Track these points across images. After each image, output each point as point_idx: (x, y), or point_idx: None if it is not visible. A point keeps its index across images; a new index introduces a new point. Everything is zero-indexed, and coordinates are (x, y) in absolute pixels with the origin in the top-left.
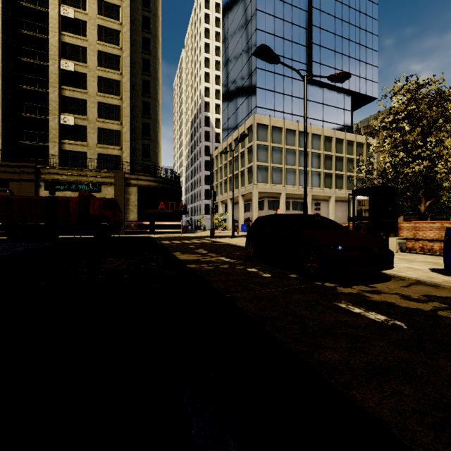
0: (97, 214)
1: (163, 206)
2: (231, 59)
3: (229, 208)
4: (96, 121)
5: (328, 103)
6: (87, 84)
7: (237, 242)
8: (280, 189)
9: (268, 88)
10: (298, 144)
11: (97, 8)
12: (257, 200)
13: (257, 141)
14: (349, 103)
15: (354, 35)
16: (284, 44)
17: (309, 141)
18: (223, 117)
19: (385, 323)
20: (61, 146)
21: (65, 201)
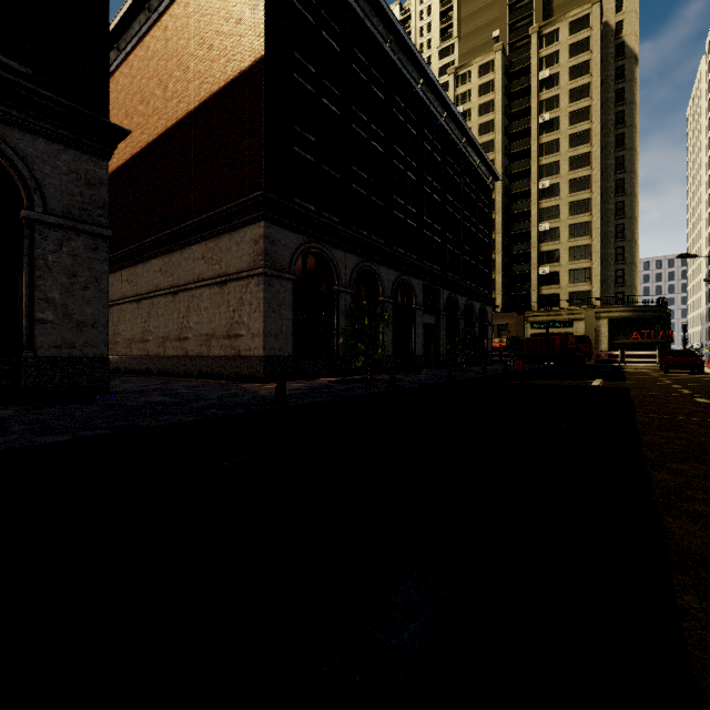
0: (573, 347)
1: (637, 336)
2: None
3: None
4: (567, 265)
5: None
6: (559, 235)
7: None
8: None
9: None
10: None
11: (568, 165)
12: None
13: None
14: None
15: None
16: None
17: None
18: None
19: (652, 374)
20: (539, 292)
21: (552, 339)
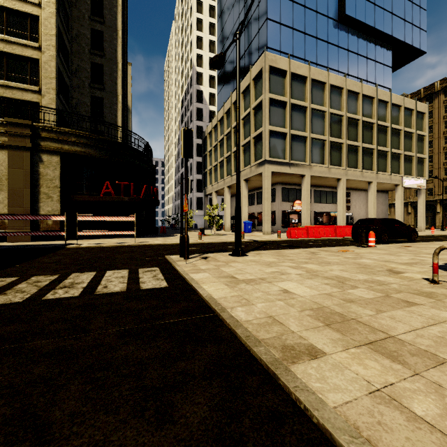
0: None
1: (110, 190)
2: None
3: (226, 199)
4: None
5: (364, 54)
6: None
7: (269, 297)
8: (302, 170)
9: (283, 22)
10: (328, 102)
11: None
12: (270, 184)
13: (270, 94)
14: (389, 56)
15: None
16: None
17: (342, 100)
18: (219, 82)
19: None
20: None
21: None
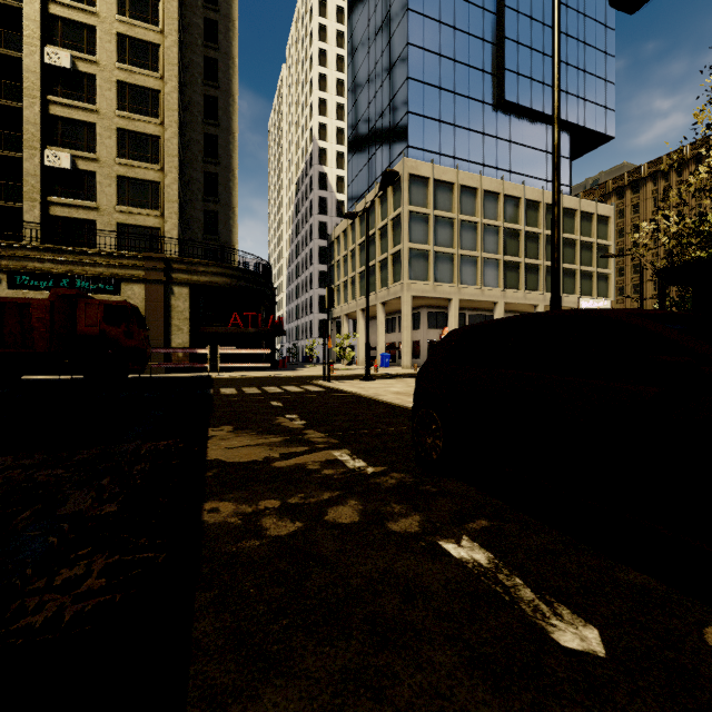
0: (93, 333)
1: (239, 321)
2: (363, 69)
3: (359, 325)
4: (113, 163)
5: (532, 145)
6: (97, 94)
7: (378, 390)
8: (449, 292)
9: (428, 114)
10: (481, 212)
11: None
12: (410, 311)
13: (410, 207)
14: (566, 145)
15: (576, 27)
16: (456, 39)
17: (499, 208)
18: (350, 170)
19: None
20: (47, 208)
21: (22, 305)
